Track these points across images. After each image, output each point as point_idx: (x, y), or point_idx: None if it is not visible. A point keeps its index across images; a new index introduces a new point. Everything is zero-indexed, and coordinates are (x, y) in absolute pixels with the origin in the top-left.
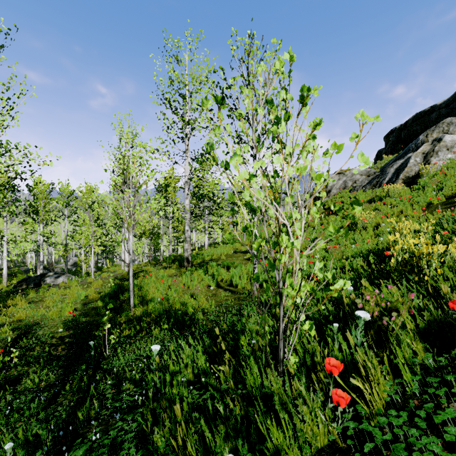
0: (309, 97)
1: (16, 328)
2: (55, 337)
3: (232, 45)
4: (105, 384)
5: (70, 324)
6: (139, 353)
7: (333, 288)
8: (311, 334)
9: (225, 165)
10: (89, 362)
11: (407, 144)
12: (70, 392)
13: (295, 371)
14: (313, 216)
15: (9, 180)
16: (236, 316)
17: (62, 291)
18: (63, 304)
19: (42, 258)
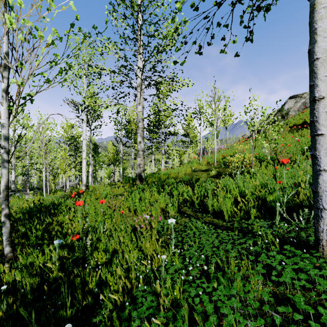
0: None
1: None
2: None
3: None
4: None
5: None
6: None
7: None
8: None
9: None
10: None
11: None
12: None
13: None
14: None
15: None
16: None
17: None
18: None
19: (13, 177)
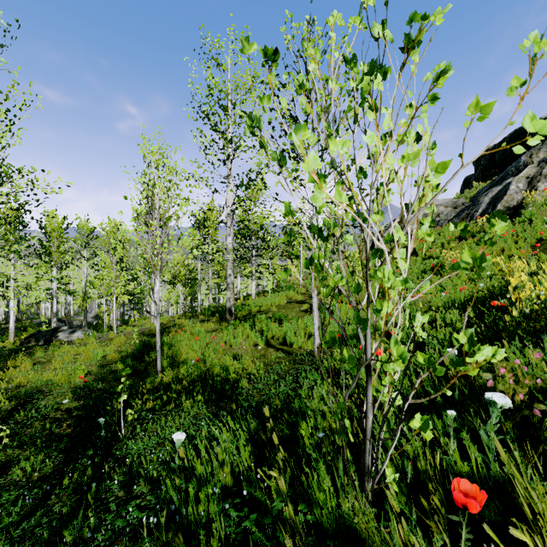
0: (425, 30)
1: (14, 396)
2: (61, 409)
3: (286, 35)
4: (112, 482)
5: (81, 392)
6: (164, 433)
7: (472, 362)
8: (426, 437)
9: (279, 161)
10: (98, 445)
11: (502, 169)
12: (68, 489)
13: (406, 511)
14: (423, 240)
15: (17, 215)
16: (291, 385)
17: (75, 349)
18: (74, 366)
19: (55, 309)
